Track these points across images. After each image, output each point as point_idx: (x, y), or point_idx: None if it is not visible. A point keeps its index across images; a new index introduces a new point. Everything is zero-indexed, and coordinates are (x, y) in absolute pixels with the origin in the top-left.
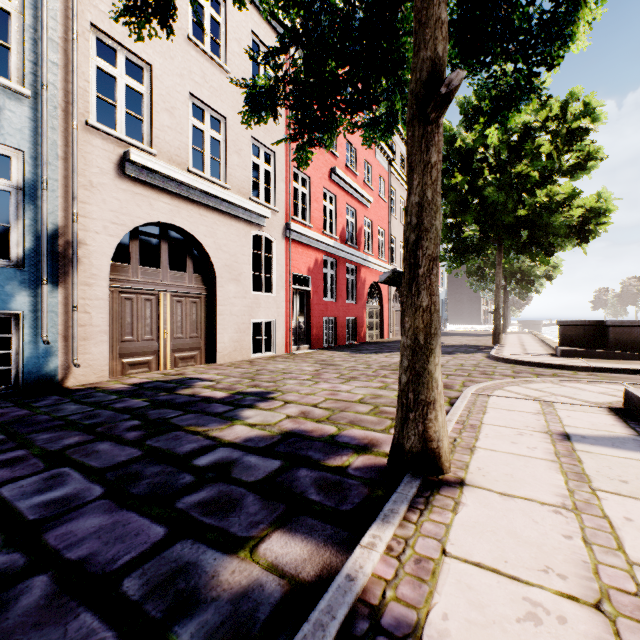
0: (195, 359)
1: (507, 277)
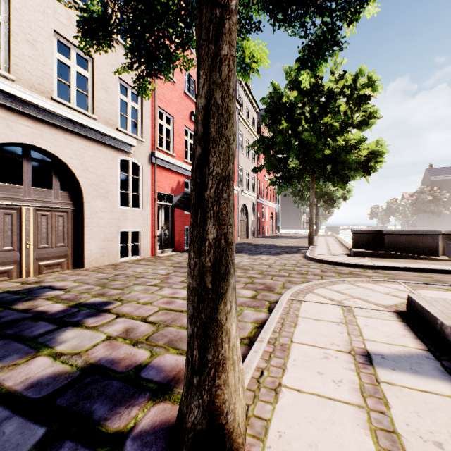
0: (62, 265)
1: (318, 197)
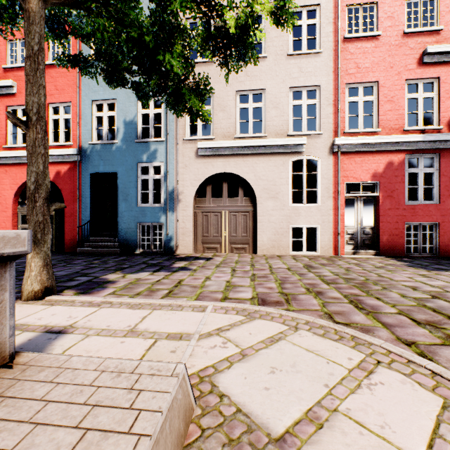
0: (245, 250)
1: None
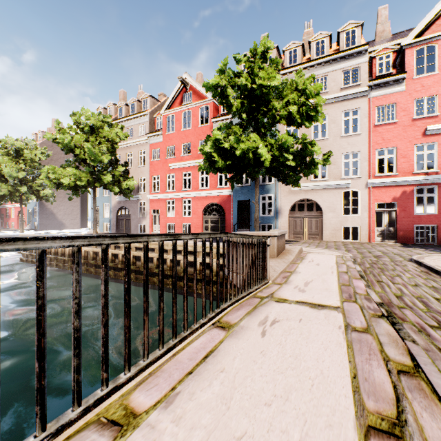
0: (316, 238)
1: None
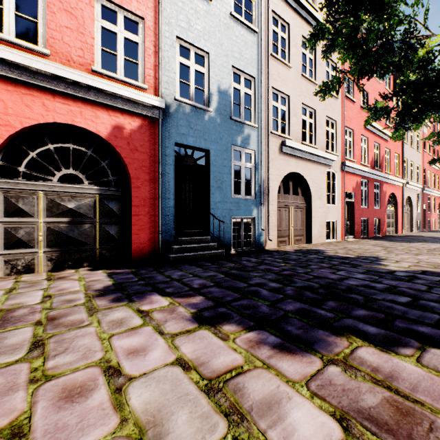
0: (301, 241)
1: None
